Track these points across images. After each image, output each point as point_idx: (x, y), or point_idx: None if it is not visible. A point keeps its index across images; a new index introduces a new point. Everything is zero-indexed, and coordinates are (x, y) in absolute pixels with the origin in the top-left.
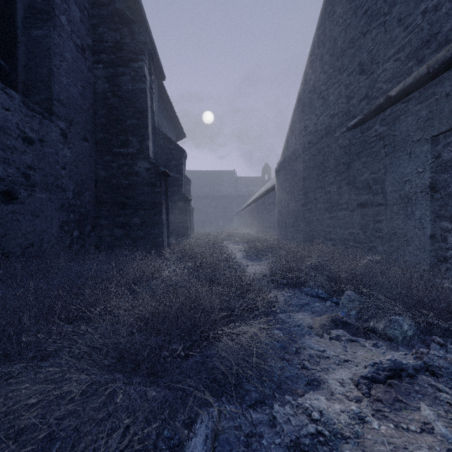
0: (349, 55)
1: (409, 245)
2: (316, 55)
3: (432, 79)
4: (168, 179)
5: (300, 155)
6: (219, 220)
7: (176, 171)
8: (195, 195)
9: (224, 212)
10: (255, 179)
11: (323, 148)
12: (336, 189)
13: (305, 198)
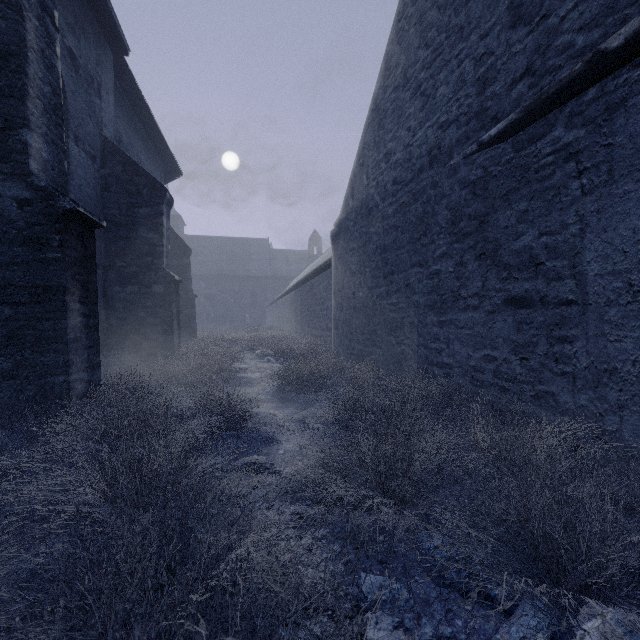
0: None
1: None
2: (410, 17)
3: None
4: (133, 242)
5: (377, 206)
6: (246, 313)
7: (150, 228)
8: (208, 274)
9: (252, 301)
10: (299, 254)
11: (423, 190)
12: (453, 268)
13: (387, 283)
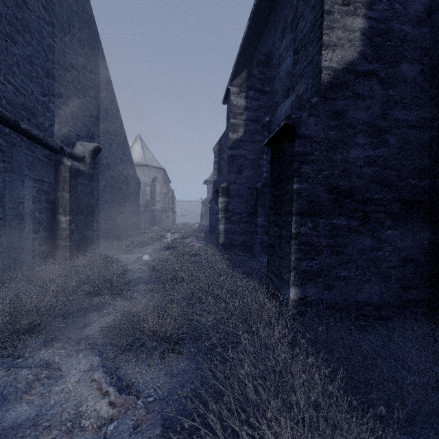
0: None
1: (23, 253)
2: None
3: (36, 143)
4: None
5: None
6: None
7: None
8: None
9: None
10: None
11: None
12: None
13: None
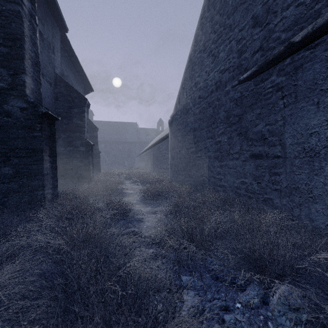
0: (241, 11)
1: (316, 203)
2: (206, 17)
3: None
4: (70, 125)
5: (191, 109)
6: (125, 160)
7: (79, 118)
8: (105, 140)
9: (128, 154)
10: (152, 130)
11: (213, 102)
12: (227, 139)
13: (195, 146)
